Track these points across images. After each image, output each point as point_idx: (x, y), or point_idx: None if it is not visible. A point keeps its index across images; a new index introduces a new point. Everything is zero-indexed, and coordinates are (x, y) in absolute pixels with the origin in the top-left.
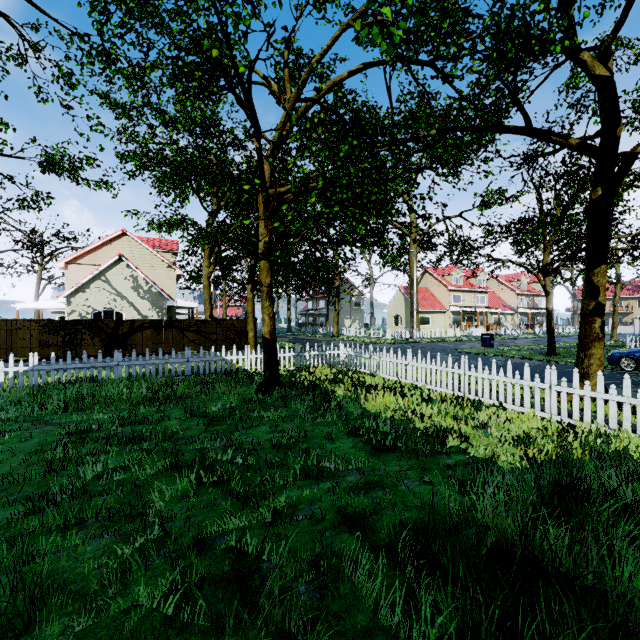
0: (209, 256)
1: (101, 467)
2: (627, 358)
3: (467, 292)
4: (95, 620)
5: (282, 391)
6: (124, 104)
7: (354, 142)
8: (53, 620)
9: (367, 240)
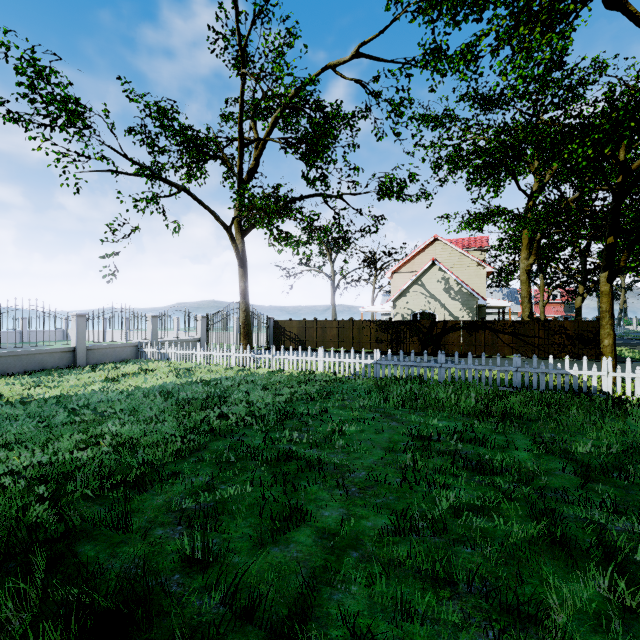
0: (528, 246)
1: (453, 497)
2: None
3: None
4: None
5: None
6: (436, 116)
7: None
8: None
9: None
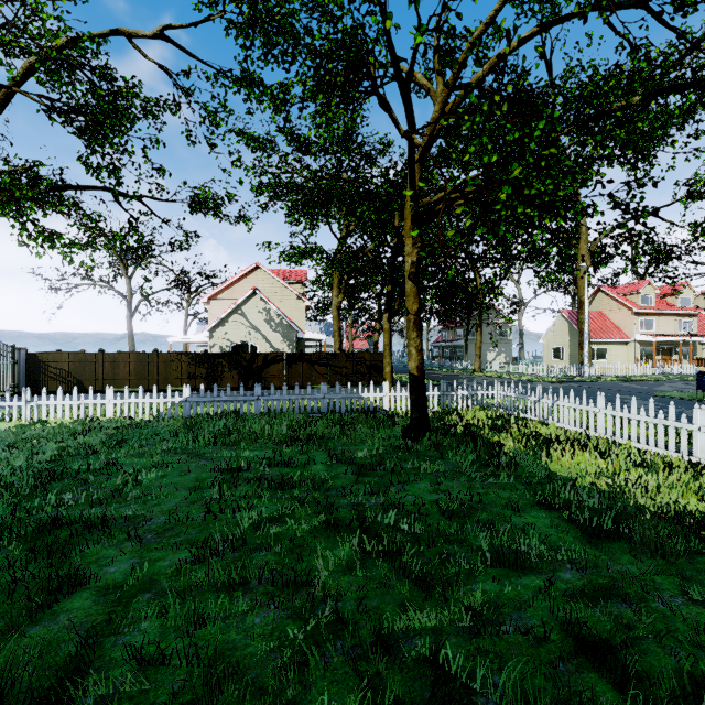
0: (338, 285)
1: (256, 515)
2: None
3: (663, 315)
4: None
5: (433, 438)
6: (258, 138)
7: (555, 114)
8: None
9: (546, 250)
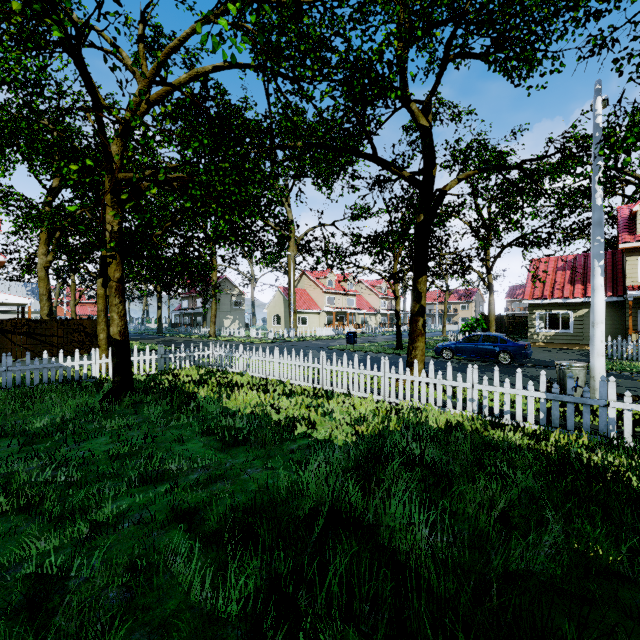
0: (47, 241)
1: None
2: (447, 349)
3: (339, 294)
4: None
5: (135, 397)
6: None
7: (205, 140)
8: None
9: (231, 239)
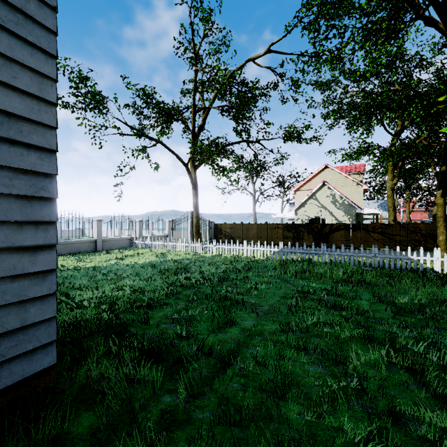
0: (392, 171)
1: (315, 318)
2: None
3: None
4: (316, 420)
5: None
6: (326, 82)
7: None
8: (294, 402)
9: None
